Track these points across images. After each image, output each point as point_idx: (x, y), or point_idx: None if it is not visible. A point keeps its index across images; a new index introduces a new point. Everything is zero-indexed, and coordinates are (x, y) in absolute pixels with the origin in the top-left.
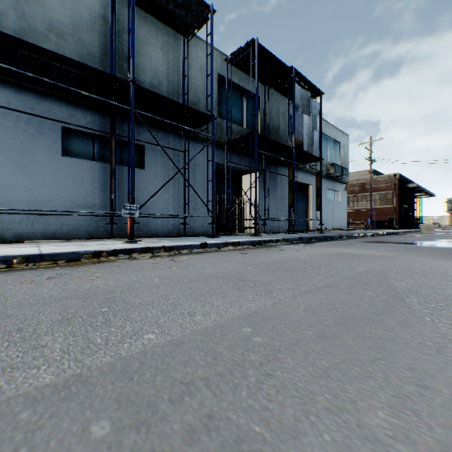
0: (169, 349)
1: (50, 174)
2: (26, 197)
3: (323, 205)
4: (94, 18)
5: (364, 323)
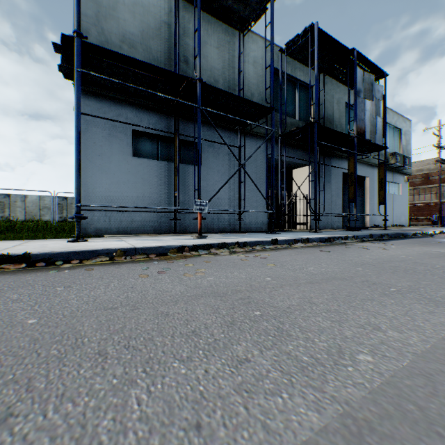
0: (423, 383)
1: (122, 174)
2: (103, 195)
3: None
4: (158, 25)
5: None
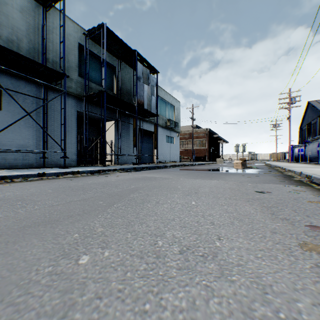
0: None
1: None
2: None
3: (163, 146)
4: None
5: (46, 224)
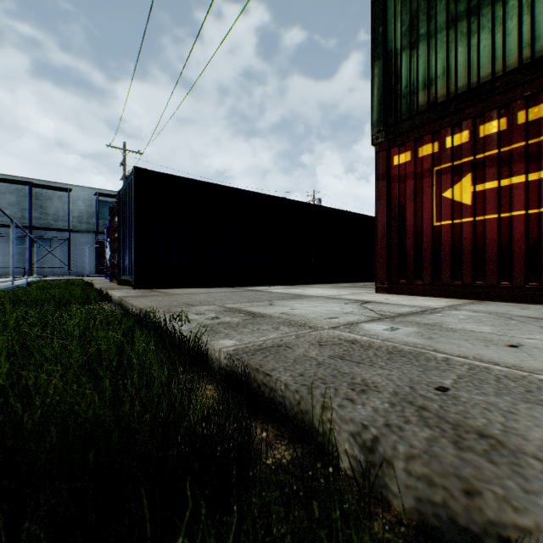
0: None
1: (10, 253)
2: (2, 262)
3: None
4: (27, 195)
5: None
